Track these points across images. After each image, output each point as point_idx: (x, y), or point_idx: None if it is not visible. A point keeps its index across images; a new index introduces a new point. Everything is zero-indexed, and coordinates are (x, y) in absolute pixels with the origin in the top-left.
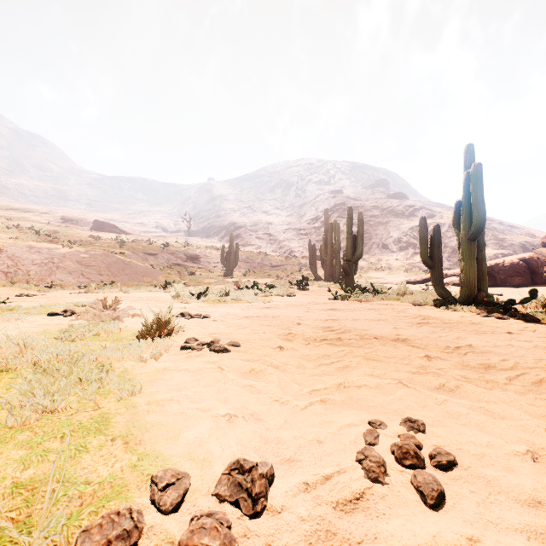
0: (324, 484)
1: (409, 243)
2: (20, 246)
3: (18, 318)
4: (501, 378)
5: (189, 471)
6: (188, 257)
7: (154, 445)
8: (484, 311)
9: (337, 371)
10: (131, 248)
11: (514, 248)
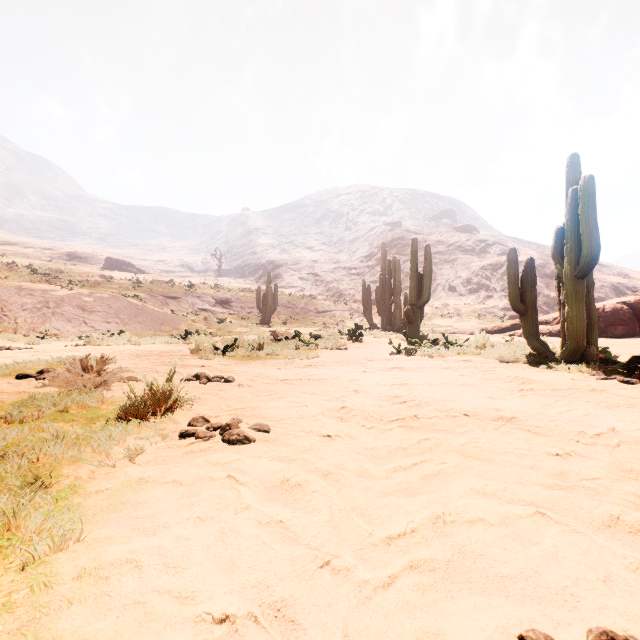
0: None
1: (481, 285)
2: (8, 287)
3: None
4: None
5: None
6: (217, 301)
7: None
8: (600, 372)
9: (424, 483)
10: (149, 290)
11: (606, 291)
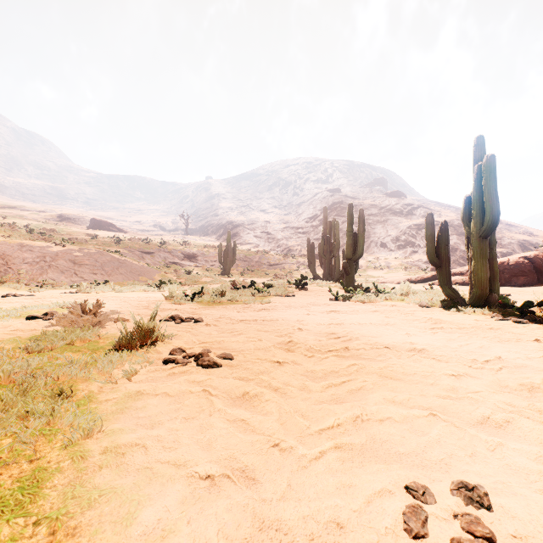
0: None
1: (408, 242)
2: (12, 244)
3: None
4: None
5: None
6: (185, 255)
7: (94, 537)
8: (499, 314)
9: (349, 395)
10: (128, 247)
11: (513, 247)
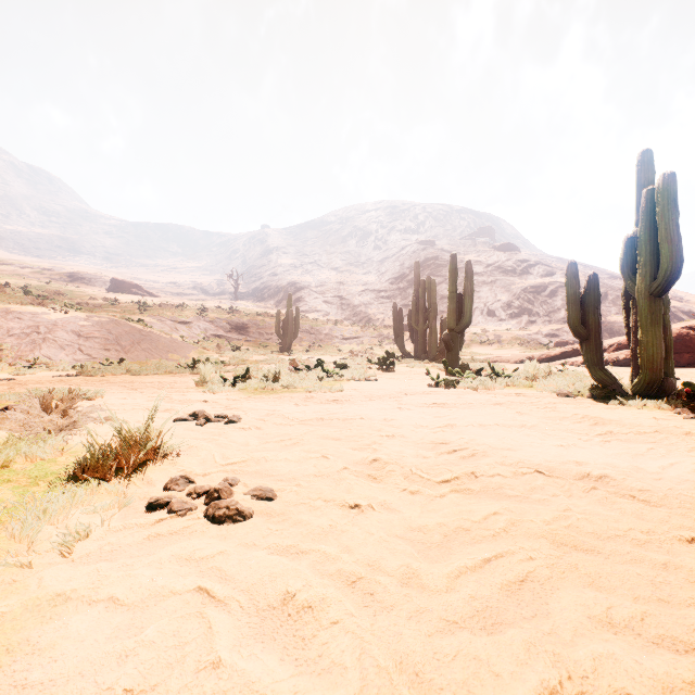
0: None
1: (523, 309)
2: None
3: None
4: None
5: None
6: (232, 326)
7: None
8: (686, 409)
9: (508, 599)
10: (156, 314)
11: None
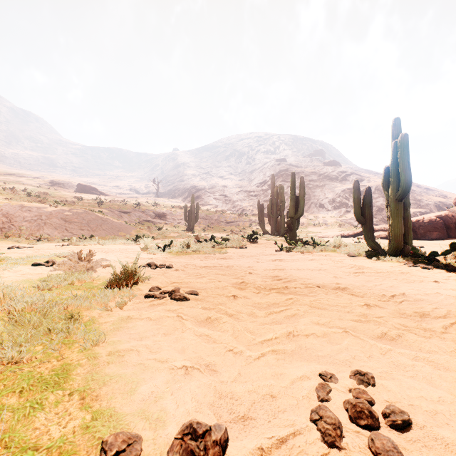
0: (279, 448)
1: (342, 203)
2: (14, 205)
3: (5, 268)
4: (437, 327)
5: (142, 433)
6: (156, 214)
7: (110, 401)
8: (410, 262)
9: (286, 319)
10: (108, 207)
11: (430, 207)
